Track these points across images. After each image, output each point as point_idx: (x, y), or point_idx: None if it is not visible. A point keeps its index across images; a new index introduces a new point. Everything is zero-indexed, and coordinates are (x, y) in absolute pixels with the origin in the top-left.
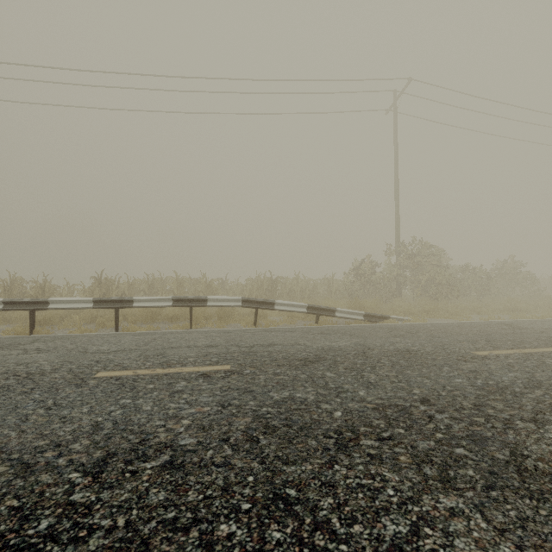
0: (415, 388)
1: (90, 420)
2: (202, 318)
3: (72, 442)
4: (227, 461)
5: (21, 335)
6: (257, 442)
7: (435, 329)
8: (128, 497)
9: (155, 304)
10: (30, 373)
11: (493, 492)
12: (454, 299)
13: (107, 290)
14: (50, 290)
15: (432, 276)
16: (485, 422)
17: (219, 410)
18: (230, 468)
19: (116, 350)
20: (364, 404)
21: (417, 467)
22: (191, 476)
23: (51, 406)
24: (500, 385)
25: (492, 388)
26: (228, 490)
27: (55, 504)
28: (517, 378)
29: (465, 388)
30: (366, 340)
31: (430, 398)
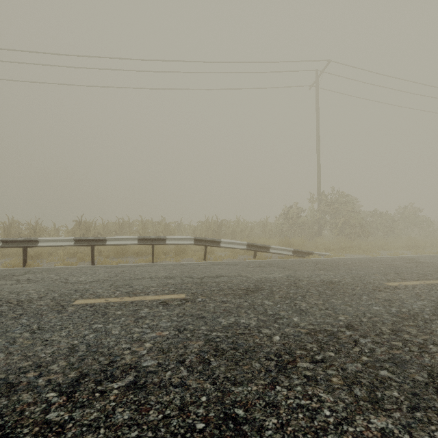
0: (340, 315)
1: (68, 343)
2: (162, 254)
3: (50, 364)
4: (183, 381)
5: (15, 268)
6: (209, 364)
7: (351, 263)
8: (97, 416)
9: (124, 242)
10: (20, 301)
11: (418, 413)
12: (364, 238)
13: (86, 230)
14: (40, 230)
15: (347, 219)
16: (402, 346)
17: (176, 335)
18: (186, 389)
19: (92, 281)
20: (298, 330)
21: (348, 388)
22: (152, 396)
23: (35, 330)
24: (412, 312)
25: (405, 315)
26: (184, 409)
27: (33, 423)
28: (425, 306)
29: (382, 315)
30: (296, 272)
31: (354, 323)
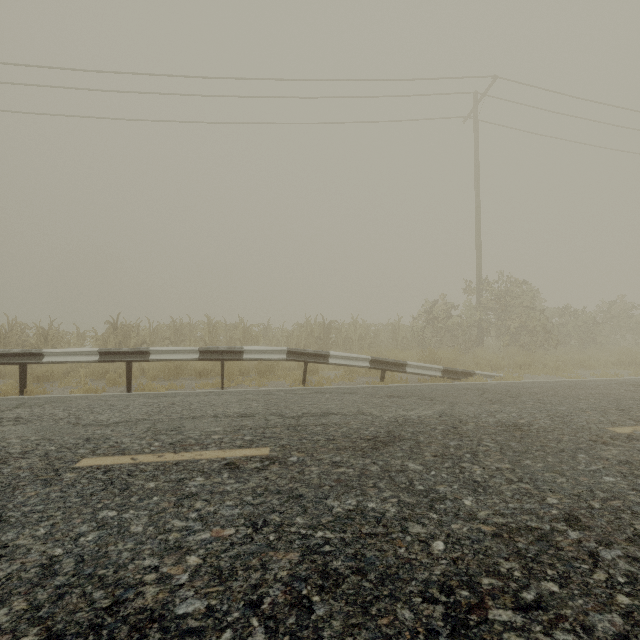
0: (548, 493)
1: (43, 554)
2: (237, 374)
3: None
4: None
5: (6, 397)
6: (309, 612)
7: (540, 391)
8: None
9: (177, 356)
10: None
11: None
12: (550, 349)
13: (124, 337)
14: (55, 337)
15: (523, 320)
16: None
17: (248, 536)
18: None
19: (118, 421)
20: (477, 526)
21: None
22: None
23: None
24: None
25: None
26: None
27: None
28: None
29: (626, 494)
30: (453, 407)
31: (579, 513)
